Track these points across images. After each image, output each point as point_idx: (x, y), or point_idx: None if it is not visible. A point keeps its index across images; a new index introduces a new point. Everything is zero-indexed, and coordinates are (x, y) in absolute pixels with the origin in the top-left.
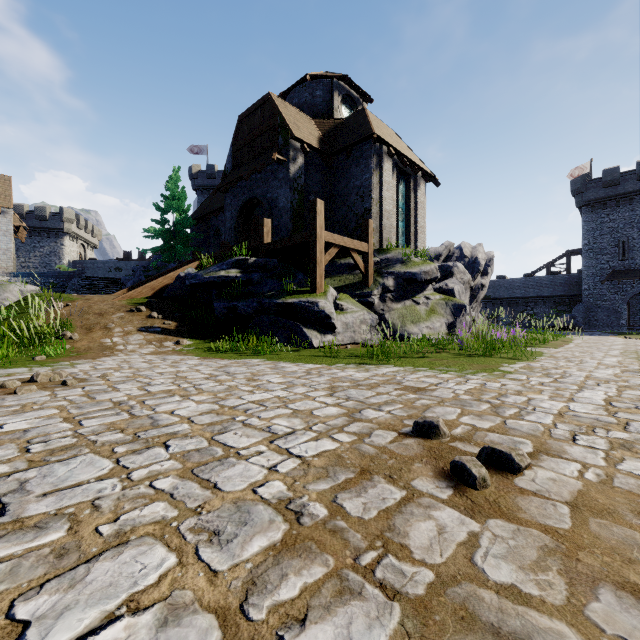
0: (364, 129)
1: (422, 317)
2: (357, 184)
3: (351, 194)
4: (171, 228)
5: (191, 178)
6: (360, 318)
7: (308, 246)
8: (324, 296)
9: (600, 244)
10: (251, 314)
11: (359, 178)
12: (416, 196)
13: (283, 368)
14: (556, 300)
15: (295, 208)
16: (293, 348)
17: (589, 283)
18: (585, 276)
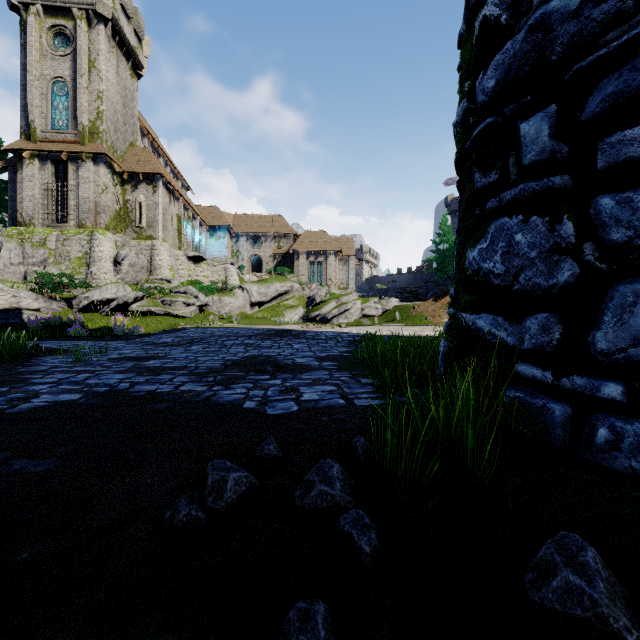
0: None
1: None
2: None
3: None
4: (442, 254)
5: (446, 206)
6: None
7: None
8: None
9: None
10: None
11: None
12: None
13: None
14: None
15: None
16: None
17: None
18: None
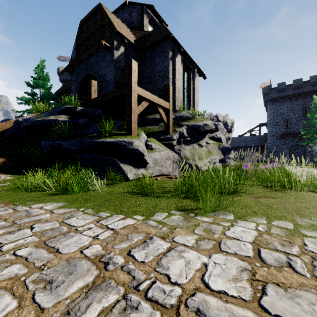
0: (164, 33)
1: (205, 155)
2: (159, 69)
3: (155, 76)
4: (38, 98)
5: (59, 74)
6: (165, 155)
7: (125, 102)
8: (138, 137)
9: (276, 120)
10: (75, 151)
11: (160, 65)
12: (194, 83)
13: (64, 237)
14: (254, 148)
15: (118, 81)
16: (110, 181)
17: (271, 139)
18: (269, 136)
